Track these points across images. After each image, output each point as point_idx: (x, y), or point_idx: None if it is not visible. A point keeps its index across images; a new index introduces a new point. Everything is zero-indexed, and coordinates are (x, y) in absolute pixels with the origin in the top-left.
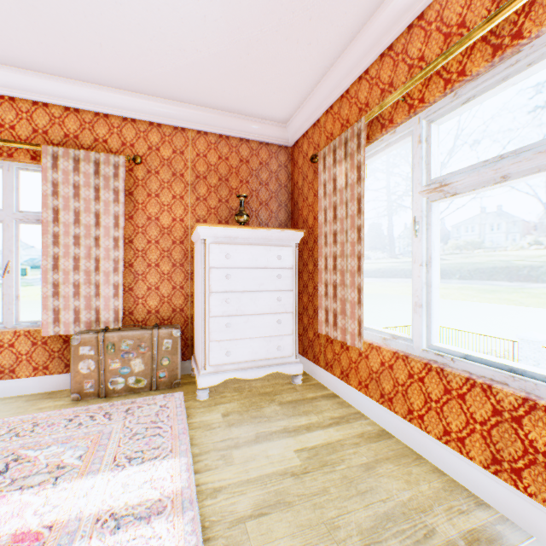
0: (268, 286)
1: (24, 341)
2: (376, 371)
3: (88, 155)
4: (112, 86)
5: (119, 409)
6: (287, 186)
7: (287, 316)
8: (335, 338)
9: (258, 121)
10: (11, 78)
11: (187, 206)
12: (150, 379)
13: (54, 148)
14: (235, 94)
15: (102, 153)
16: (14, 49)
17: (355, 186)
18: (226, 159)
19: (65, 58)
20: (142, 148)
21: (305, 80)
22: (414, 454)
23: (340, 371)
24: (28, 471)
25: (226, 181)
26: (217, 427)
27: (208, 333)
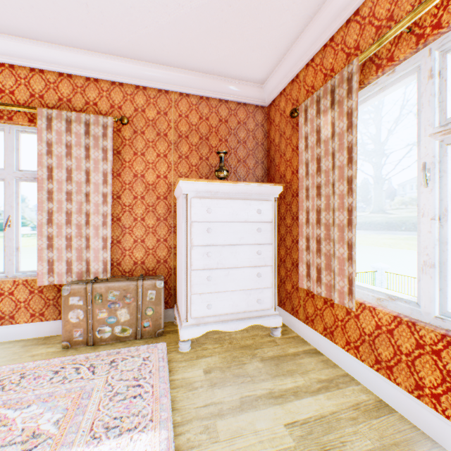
0: (248, 239)
1: (22, 290)
2: (370, 334)
3: (79, 117)
4: (101, 52)
5: (104, 360)
6: (264, 144)
7: (266, 269)
8: (319, 294)
9: (237, 82)
10: (10, 46)
11: (170, 164)
12: (135, 328)
13: (48, 110)
14: (216, 53)
15: (92, 114)
16: (9, 15)
17: (344, 134)
18: (206, 119)
19: (56, 23)
20: (128, 109)
21: (286, 34)
22: (427, 439)
23: (323, 327)
24: (3, 437)
25: (206, 140)
26: (200, 387)
27: (190, 285)
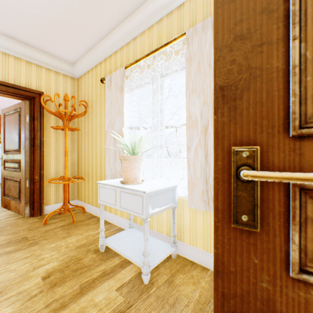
0: None
1: None
2: None
3: None
4: None
5: None
6: None
7: None
8: None
9: None
10: None
11: None
12: None
13: None
14: None
15: None
16: None
17: None
18: None
19: None
20: None
21: None
22: None
23: None
24: None
25: None
26: None
27: None
